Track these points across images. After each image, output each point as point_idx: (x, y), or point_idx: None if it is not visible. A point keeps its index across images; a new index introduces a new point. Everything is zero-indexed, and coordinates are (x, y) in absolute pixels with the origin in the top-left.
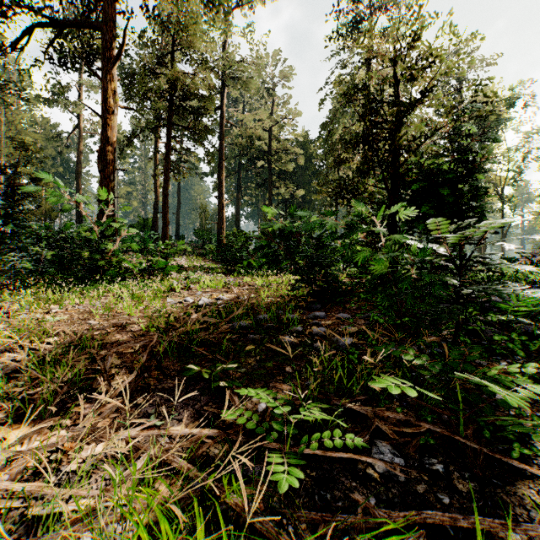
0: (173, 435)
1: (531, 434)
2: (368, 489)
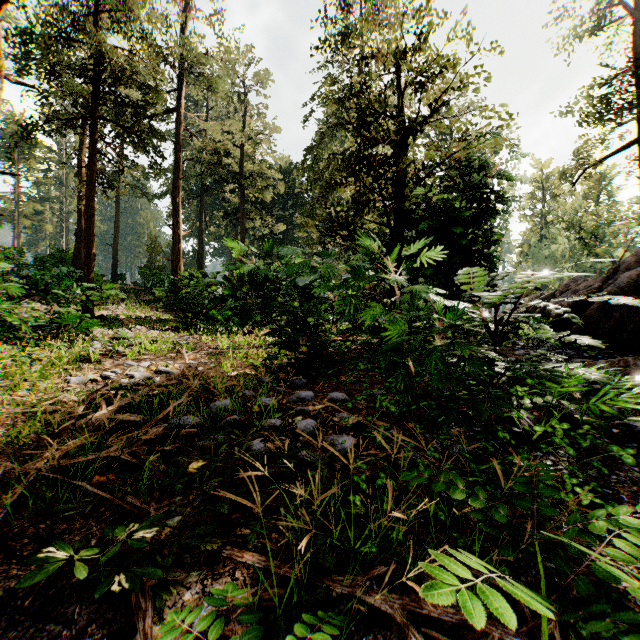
0: None
1: None
2: None
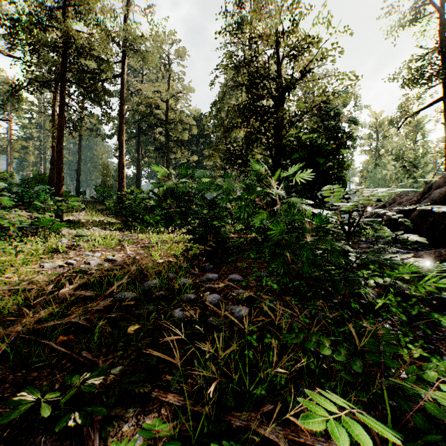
0: None
1: None
2: None
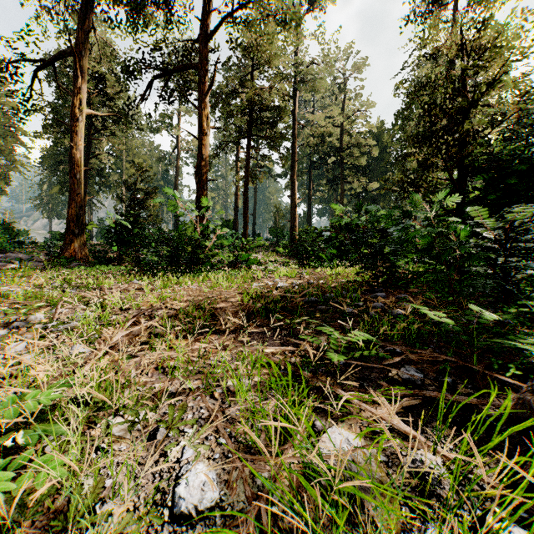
0: (268, 352)
1: (532, 367)
2: (392, 385)
